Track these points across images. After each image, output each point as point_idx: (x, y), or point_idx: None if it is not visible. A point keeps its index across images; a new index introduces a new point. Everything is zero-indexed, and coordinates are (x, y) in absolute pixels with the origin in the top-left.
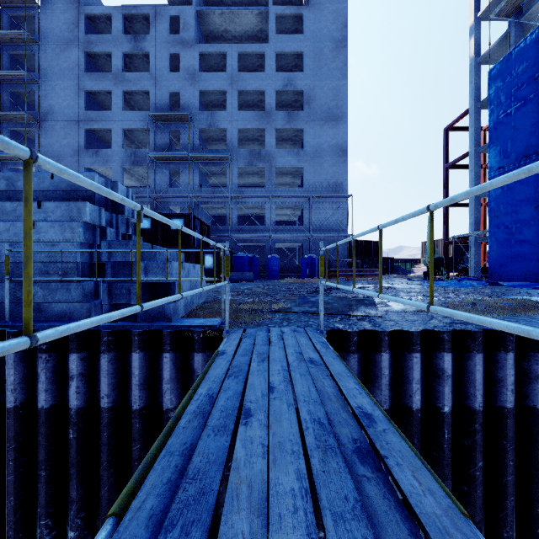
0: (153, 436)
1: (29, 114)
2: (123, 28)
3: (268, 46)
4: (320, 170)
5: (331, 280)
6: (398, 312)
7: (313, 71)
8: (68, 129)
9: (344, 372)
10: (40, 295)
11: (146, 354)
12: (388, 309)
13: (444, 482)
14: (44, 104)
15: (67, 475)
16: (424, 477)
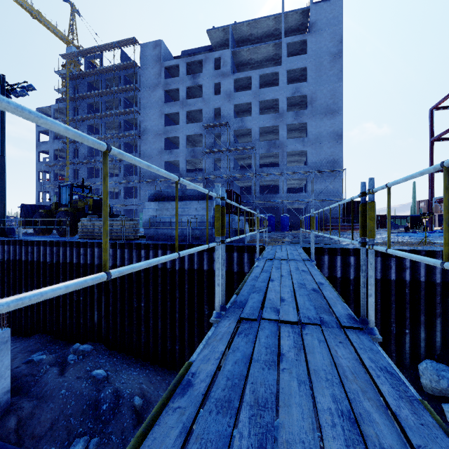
0: (240, 282)
1: (135, 133)
2: (186, 71)
3: (281, 67)
4: (320, 151)
5: (326, 232)
6: (343, 244)
7: (315, 79)
8: (155, 139)
9: (301, 250)
10: (198, 233)
11: (238, 253)
12: (340, 243)
13: (350, 306)
14: (142, 125)
15: (212, 293)
16: (305, 255)
